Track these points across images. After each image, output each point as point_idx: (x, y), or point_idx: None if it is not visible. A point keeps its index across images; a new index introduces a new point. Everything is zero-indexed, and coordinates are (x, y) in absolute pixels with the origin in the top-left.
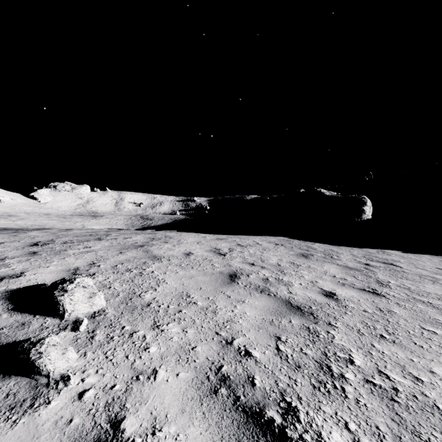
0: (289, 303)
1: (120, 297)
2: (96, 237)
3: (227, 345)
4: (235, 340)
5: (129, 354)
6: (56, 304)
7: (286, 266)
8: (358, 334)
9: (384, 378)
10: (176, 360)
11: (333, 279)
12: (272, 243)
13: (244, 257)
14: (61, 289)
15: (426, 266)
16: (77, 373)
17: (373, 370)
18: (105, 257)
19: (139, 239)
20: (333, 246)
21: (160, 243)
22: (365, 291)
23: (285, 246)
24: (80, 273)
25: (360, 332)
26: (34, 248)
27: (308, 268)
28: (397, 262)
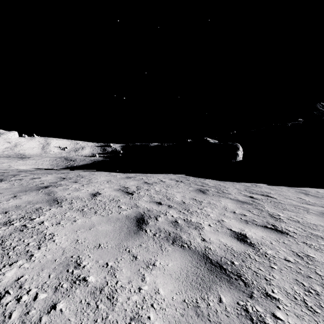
0: (208, 259)
1: None
2: None
3: None
4: None
5: None
6: None
7: (190, 203)
8: (309, 312)
9: None
10: None
11: (235, 215)
12: (173, 180)
13: (150, 195)
14: None
15: (290, 196)
16: None
17: None
18: None
19: (48, 179)
20: (219, 181)
21: (69, 183)
22: (269, 229)
23: (184, 182)
24: None
25: (309, 306)
26: None
27: (209, 205)
28: (270, 194)
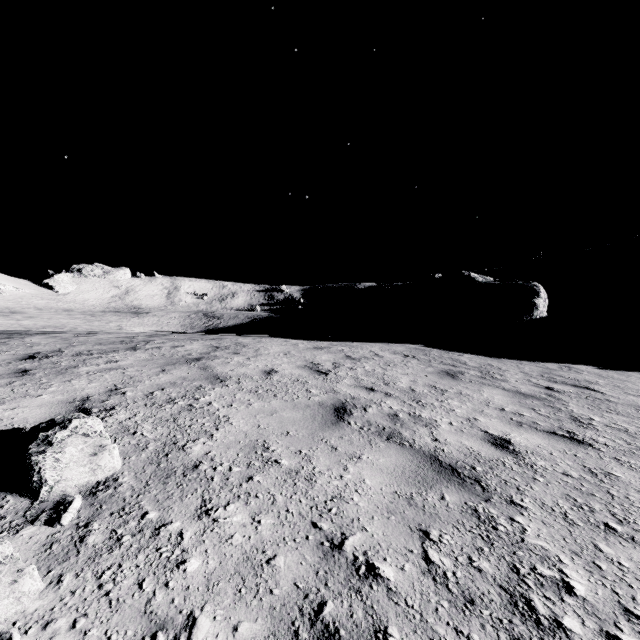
0: (437, 460)
1: (149, 451)
2: (129, 346)
3: (333, 552)
4: (347, 541)
5: (146, 578)
6: (29, 470)
7: (425, 392)
8: (565, 523)
9: (639, 627)
10: (235, 589)
11: (502, 414)
12: (399, 354)
13: (356, 377)
14: (42, 439)
15: None
16: (32, 631)
17: (614, 608)
18: (136, 379)
19: (196, 348)
20: (491, 358)
21: (227, 354)
22: (558, 436)
23: (419, 358)
24: (90, 407)
25: (569, 519)
26: (27, 363)
27: (459, 396)
28: (594, 385)
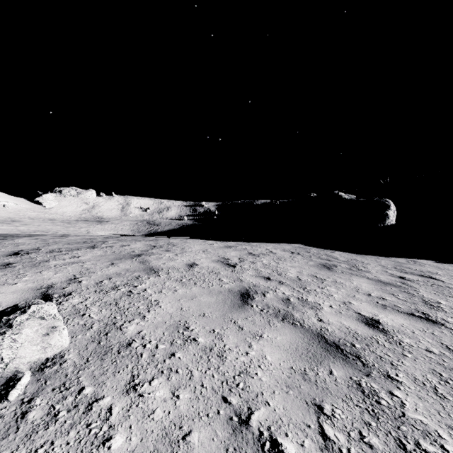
0: (323, 338)
1: (93, 330)
2: (89, 245)
3: (241, 427)
4: (253, 415)
5: None
6: None
7: (309, 280)
8: (437, 397)
9: None
10: None
11: (370, 298)
12: (287, 251)
13: (257, 269)
14: (4, 322)
15: None
16: None
17: None
18: (91, 270)
19: (138, 247)
20: (355, 254)
21: (161, 252)
22: (416, 317)
23: (302, 254)
24: (52, 293)
25: (439, 393)
26: (12, 258)
27: (335, 284)
28: (435, 275)
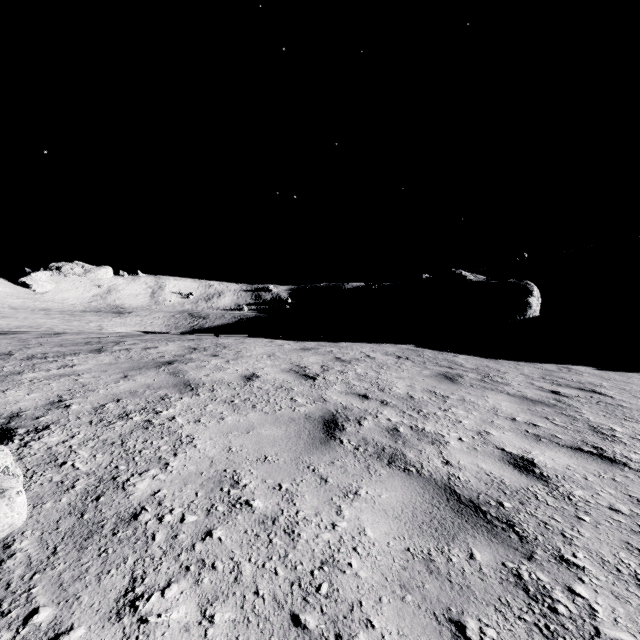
0: (453, 493)
1: (74, 492)
2: (94, 348)
3: None
4: None
5: None
6: None
7: (424, 399)
8: None
9: None
10: None
11: (515, 425)
12: (391, 355)
13: (348, 382)
14: None
15: None
16: None
17: None
18: (89, 387)
19: (170, 350)
20: (487, 359)
21: (204, 357)
22: (585, 454)
23: (413, 360)
24: (15, 427)
25: None
26: None
27: (463, 404)
28: (600, 388)
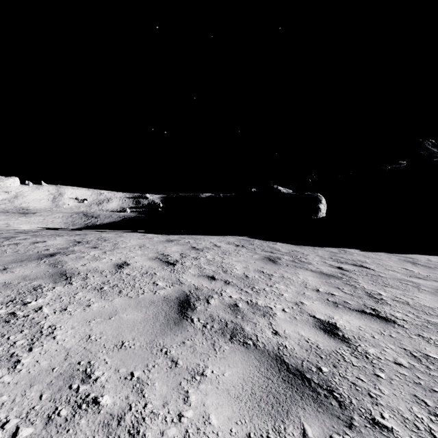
0: (283, 363)
1: None
2: None
3: None
4: None
5: None
6: None
7: (256, 277)
8: None
9: None
10: None
11: (319, 295)
12: (232, 244)
13: (200, 266)
14: None
15: (393, 266)
16: None
17: None
18: None
19: (57, 243)
20: (295, 245)
21: (85, 249)
22: (368, 315)
23: (247, 247)
24: None
25: None
26: None
27: (283, 280)
28: (365, 263)
